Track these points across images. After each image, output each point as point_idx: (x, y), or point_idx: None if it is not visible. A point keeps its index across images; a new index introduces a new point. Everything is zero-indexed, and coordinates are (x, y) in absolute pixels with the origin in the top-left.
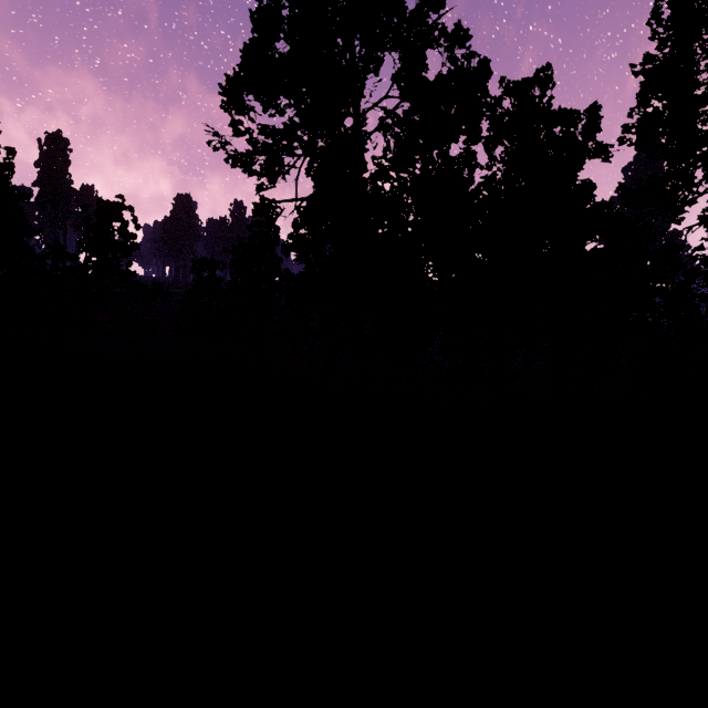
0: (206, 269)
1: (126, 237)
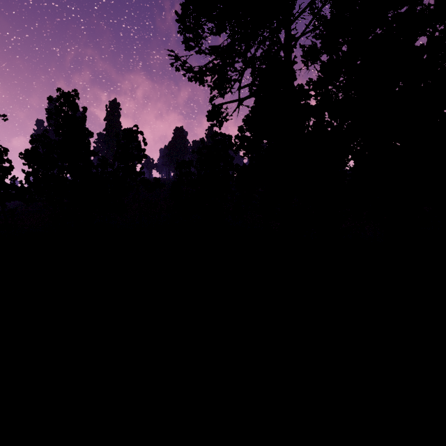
0: (184, 167)
1: (139, 151)
